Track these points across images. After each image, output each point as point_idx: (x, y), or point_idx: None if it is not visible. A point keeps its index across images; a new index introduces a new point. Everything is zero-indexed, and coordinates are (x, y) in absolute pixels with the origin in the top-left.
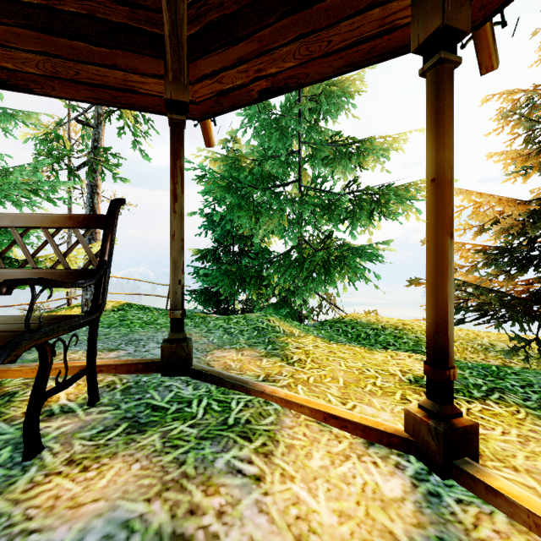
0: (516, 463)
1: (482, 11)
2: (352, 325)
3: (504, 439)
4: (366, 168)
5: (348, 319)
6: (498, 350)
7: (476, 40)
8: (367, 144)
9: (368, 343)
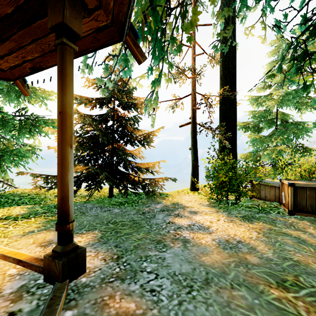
0: (10, 235)
1: (12, 76)
2: (8, 196)
3: (18, 229)
4: (31, 104)
5: (8, 193)
6: (80, 196)
7: (16, 84)
8: (32, 90)
9: (9, 205)
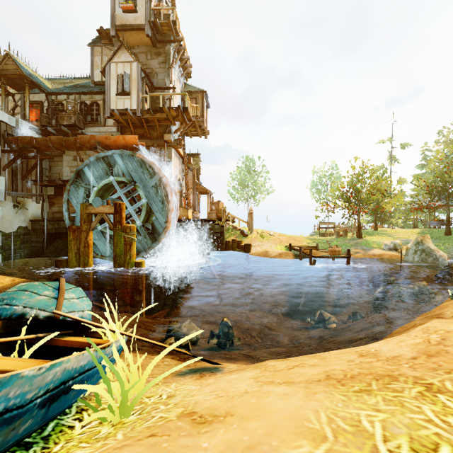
0: None
1: None
2: None
3: None
4: None
5: None
6: None
7: None
8: None
9: None
